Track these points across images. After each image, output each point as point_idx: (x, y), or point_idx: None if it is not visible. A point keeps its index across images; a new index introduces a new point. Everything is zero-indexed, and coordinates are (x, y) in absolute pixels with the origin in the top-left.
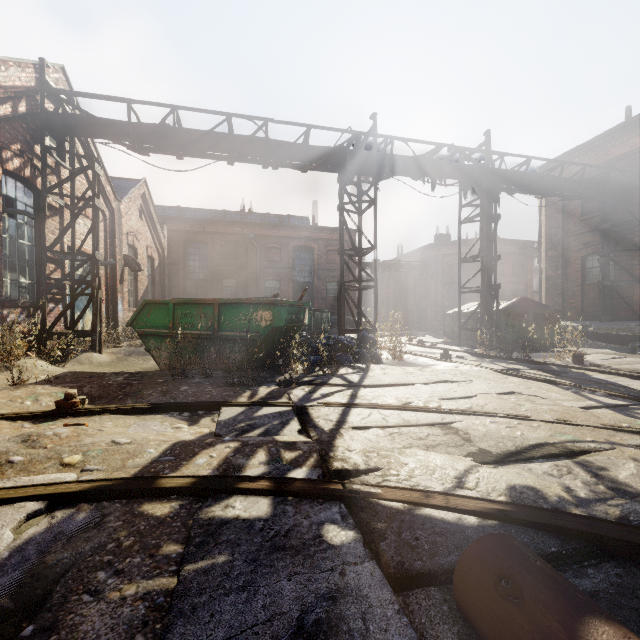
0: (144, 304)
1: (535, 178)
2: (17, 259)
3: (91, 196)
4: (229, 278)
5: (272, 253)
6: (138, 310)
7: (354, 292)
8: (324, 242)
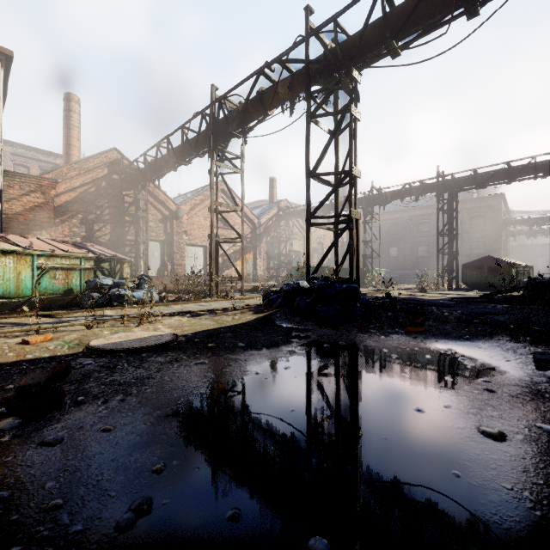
0: (291, 268)
1: (486, 178)
2: (274, 257)
3: (289, 236)
4: (393, 247)
5: (423, 226)
6: (291, 269)
7: (499, 249)
8: (467, 211)
